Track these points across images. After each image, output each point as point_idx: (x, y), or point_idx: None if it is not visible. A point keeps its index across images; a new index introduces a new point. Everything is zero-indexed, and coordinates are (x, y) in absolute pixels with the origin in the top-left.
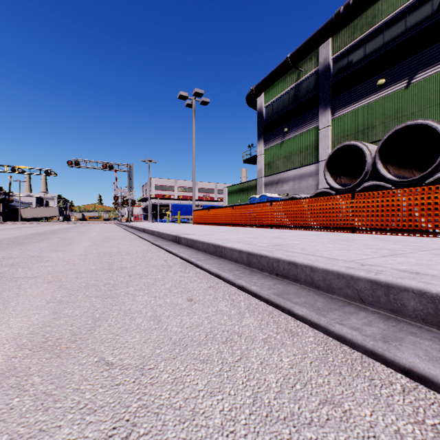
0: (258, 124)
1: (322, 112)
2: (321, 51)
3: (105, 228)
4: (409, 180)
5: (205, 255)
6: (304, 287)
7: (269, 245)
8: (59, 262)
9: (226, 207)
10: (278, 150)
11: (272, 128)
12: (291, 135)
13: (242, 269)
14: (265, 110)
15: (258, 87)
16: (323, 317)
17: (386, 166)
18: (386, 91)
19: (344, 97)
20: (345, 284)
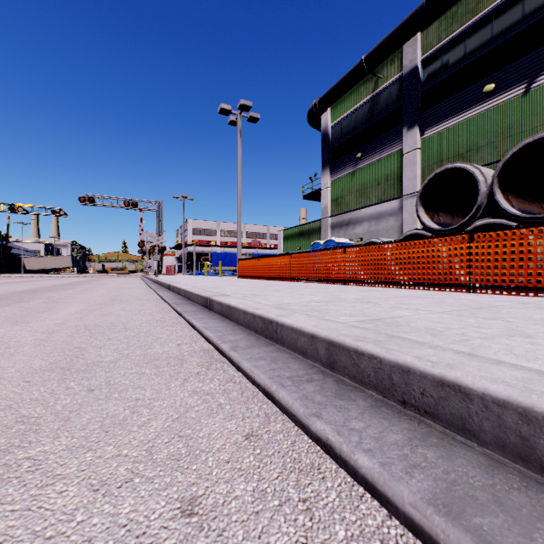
0: (323, 148)
1: (408, 131)
2: (406, 50)
3: (123, 283)
4: None
5: (248, 335)
6: (500, 461)
7: (360, 319)
8: None
9: (282, 255)
10: (349, 181)
11: (341, 153)
12: (366, 162)
13: (318, 375)
14: (332, 130)
15: (323, 100)
16: None
17: (507, 196)
18: (496, 99)
19: (437, 110)
20: None
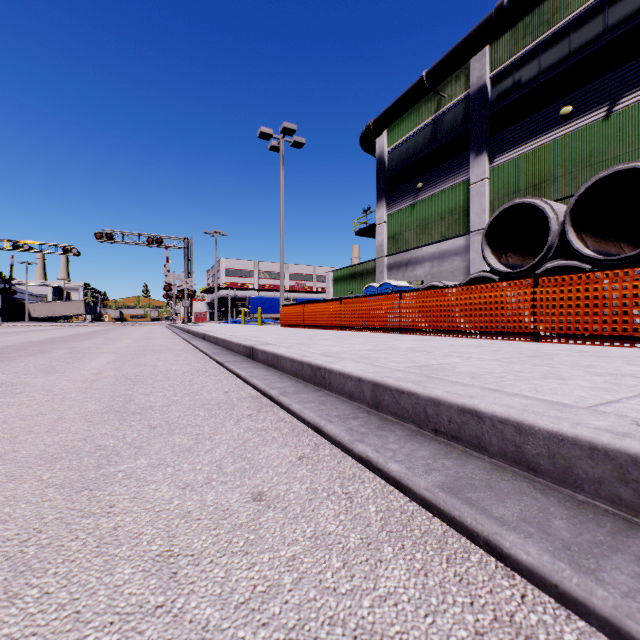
0: (378, 177)
1: (475, 158)
2: (473, 66)
3: (148, 333)
4: (621, 257)
5: (296, 382)
6: (501, 466)
7: (408, 365)
8: (38, 397)
9: (330, 300)
10: (408, 215)
11: (399, 183)
12: (428, 194)
13: (363, 414)
14: (389, 156)
15: (378, 122)
16: (598, 586)
17: (580, 236)
18: (574, 124)
19: (508, 134)
20: (613, 473)
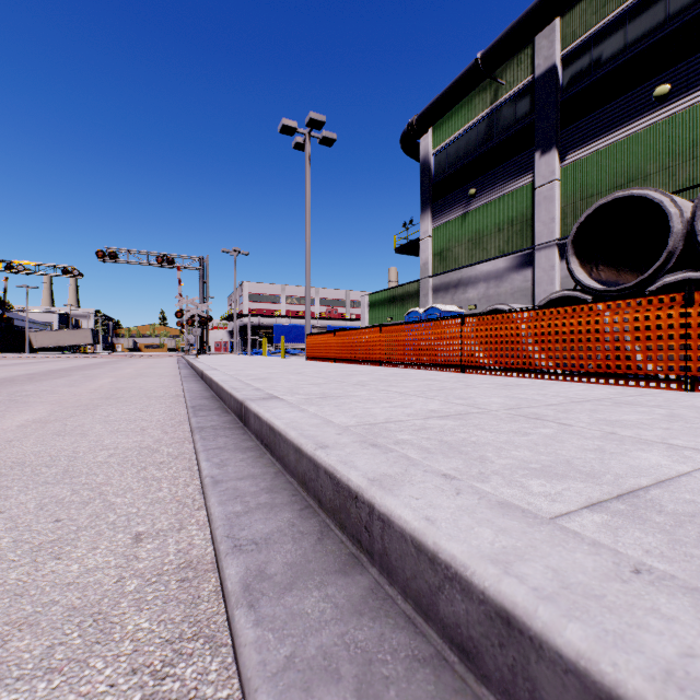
0: (422, 184)
1: (542, 155)
2: (539, 44)
3: (147, 367)
4: None
5: (302, 513)
6: None
7: (591, 496)
8: None
9: (367, 328)
10: (458, 228)
11: (447, 190)
12: (483, 201)
13: None
14: (434, 159)
15: (423, 118)
16: None
17: None
18: (673, 106)
19: (584, 125)
20: None
